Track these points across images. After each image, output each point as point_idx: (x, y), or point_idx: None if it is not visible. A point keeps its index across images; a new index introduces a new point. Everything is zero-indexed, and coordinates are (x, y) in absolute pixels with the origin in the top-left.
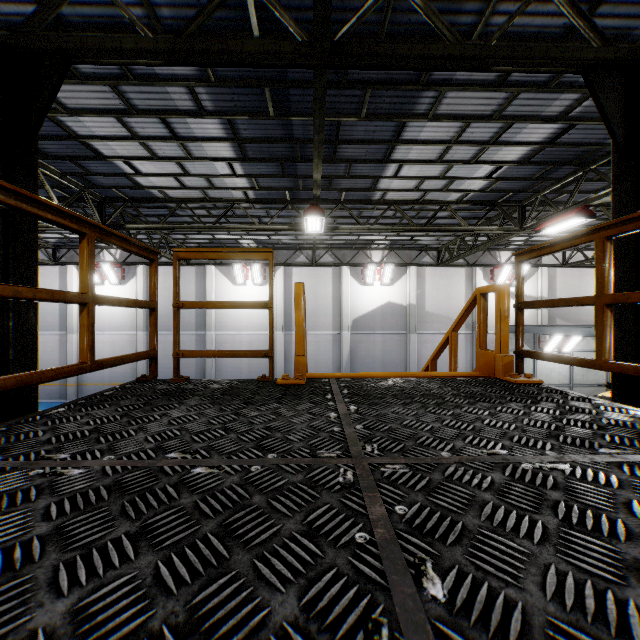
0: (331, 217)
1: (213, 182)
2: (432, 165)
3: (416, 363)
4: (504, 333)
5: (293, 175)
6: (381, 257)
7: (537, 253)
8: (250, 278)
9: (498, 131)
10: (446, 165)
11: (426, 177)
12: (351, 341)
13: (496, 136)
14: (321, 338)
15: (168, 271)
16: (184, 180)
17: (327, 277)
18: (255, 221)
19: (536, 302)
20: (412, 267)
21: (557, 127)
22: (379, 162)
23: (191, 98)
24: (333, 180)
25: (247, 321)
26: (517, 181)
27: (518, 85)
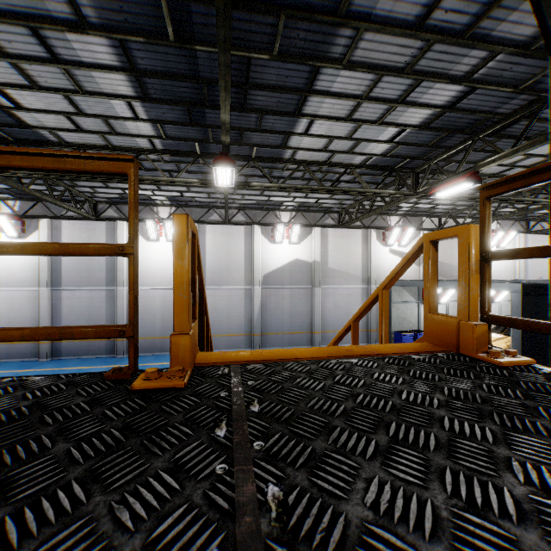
0: (243, 175)
1: (113, 126)
2: (341, 123)
3: (320, 314)
4: (473, 293)
5: (202, 124)
6: (289, 218)
7: (524, 181)
8: (163, 234)
9: (407, 89)
10: (354, 125)
11: (335, 136)
12: (262, 295)
13: (404, 94)
14: (234, 292)
15: (75, 225)
16: (79, 121)
17: (239, 235)
18: (163, 173)
19: (522, 250)
20: (317, 228)
21: (460, 90)
22: (291, 115)
23: (66, 1)
24: (244, 133)
25: (160, 276)
26: (415, 147)
27: (435, 32)
